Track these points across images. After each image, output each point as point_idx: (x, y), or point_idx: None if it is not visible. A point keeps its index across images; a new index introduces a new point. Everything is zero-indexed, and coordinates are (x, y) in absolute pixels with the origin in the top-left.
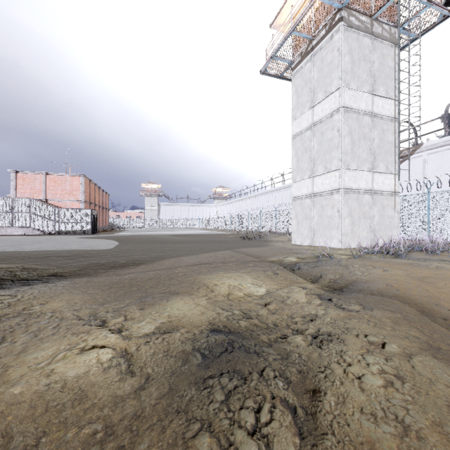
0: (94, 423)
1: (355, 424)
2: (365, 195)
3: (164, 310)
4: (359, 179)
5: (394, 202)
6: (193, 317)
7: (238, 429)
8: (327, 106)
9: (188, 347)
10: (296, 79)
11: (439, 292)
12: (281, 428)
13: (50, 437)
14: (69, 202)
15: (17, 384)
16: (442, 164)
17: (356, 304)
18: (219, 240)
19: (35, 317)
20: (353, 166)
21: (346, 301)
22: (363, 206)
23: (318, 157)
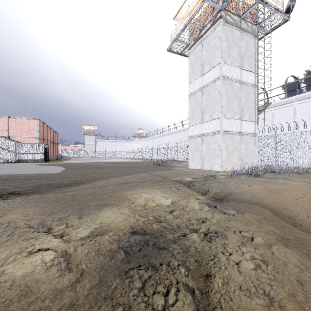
0: None
1: (236, 299)
2: (236, 136)
3: (97, 218)
4: (232, 125)
5: (254, 140)
6: (119, 223)
7: (152, 310)
8: (211, 75)
9: (114, 247)
10: (191, 56)
11: (285, 200)
12: (184, 307)
13: None
14: (27, 139)
15: None
16: (283, 116)
17: (232, 210)
18: (138, 166)
19: None
20: (228, 116)
21: (226, 208)
22: (235, 143)
23: (205, 109)
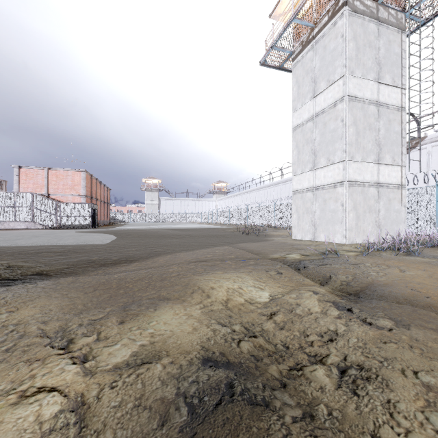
0: None
1: None
2: (371, 188)
3: (148, 324)
4: (364, 171)
5: (401, 195)
6: (182, 337)
7: None
8: (330, 95)
9: (169, 392)
10: (296, 70)
11: None
12: None
13: None
14: (71, 197)
15: None
16: None
17: (385, 319)
18: (217, 235)
19: None
20: (358, 158)
21: (372, 314)
22: (369, 199)
23: (320, 149)
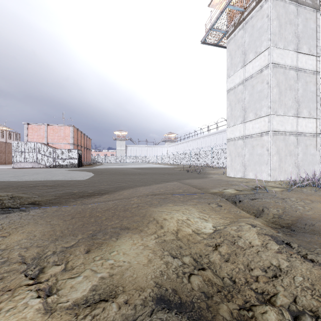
0: None
1: None
2: (291, 137)
3: (110, 254)
4: (286, 123)
5: (316, 142)
6: (138, 270)
7: None
8: (257, 64)
9: None
10: (230, 45)
11: None
12: None
13: None
14: (63, 145)
15: None
16: None
17: None
18: (168, 173)
19: None
20: (280, 113)
21: (311, 250)
22: (289, 145)
23: (249, 106)
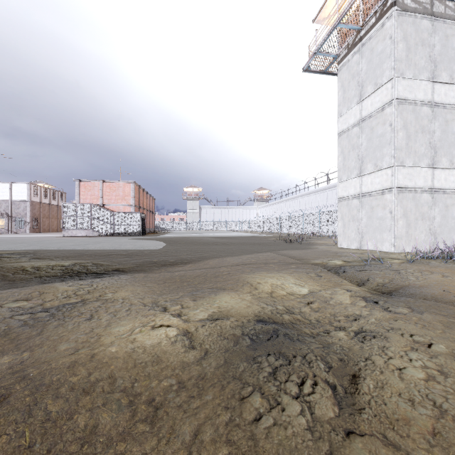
0: (169, 378)
1: (392, 404)
2: (424, 194)
3: (214, 302)
4: (416, 177)
5: None
6: (240, 309)
7: (284, 393)
8: (377, 99)
9: (238, 332)
10: (342, 73)
11: None
12: (322, 398)
13: (140, 383)
14: (122, 207)
15: (113, 345)
16: None
17: (404, 307)
18: (259, 243)
19: (110, 302)
20: (408, 163)
21: (394, 304)
22: (421, 206)
23: (367, 155)
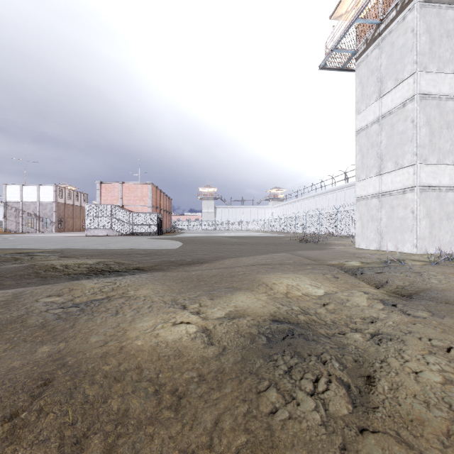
0: (191, 371)
1: (406, 404)
2: (449, 193)
3: (231, 301)
4: (440, 175)
5: None
6: (256, 308)
7: (299, 389)
8: (398, 95)
9: (254, 330)
10: (360, 70)
11: None
12: (336, 396)
13: (164, 374)
14: (140, 207)
15: (138, 339)
16: None
17: (424, 310)
18: (274, 243)
19: (133, 299)
20: (432, 161)
21: (413, 307)
22: (446, 205)
23: (386, 153)
